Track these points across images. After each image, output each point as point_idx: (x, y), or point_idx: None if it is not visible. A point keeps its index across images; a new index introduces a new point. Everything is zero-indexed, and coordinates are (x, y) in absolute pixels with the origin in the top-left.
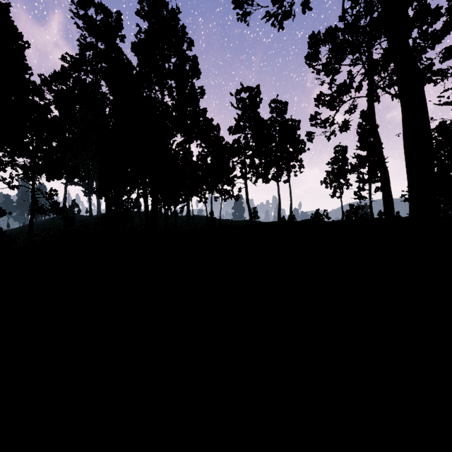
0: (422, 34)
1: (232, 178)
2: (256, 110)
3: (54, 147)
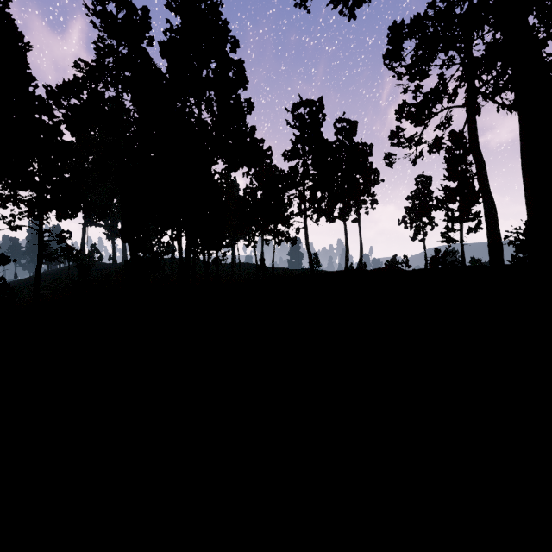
0: (543, 19)
1: (288, 215)
2: (318, 129)
3: (66, 178)
